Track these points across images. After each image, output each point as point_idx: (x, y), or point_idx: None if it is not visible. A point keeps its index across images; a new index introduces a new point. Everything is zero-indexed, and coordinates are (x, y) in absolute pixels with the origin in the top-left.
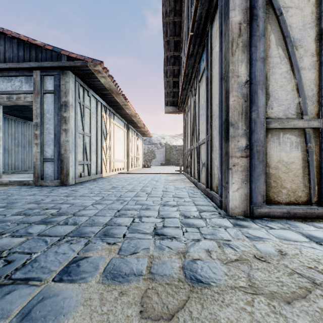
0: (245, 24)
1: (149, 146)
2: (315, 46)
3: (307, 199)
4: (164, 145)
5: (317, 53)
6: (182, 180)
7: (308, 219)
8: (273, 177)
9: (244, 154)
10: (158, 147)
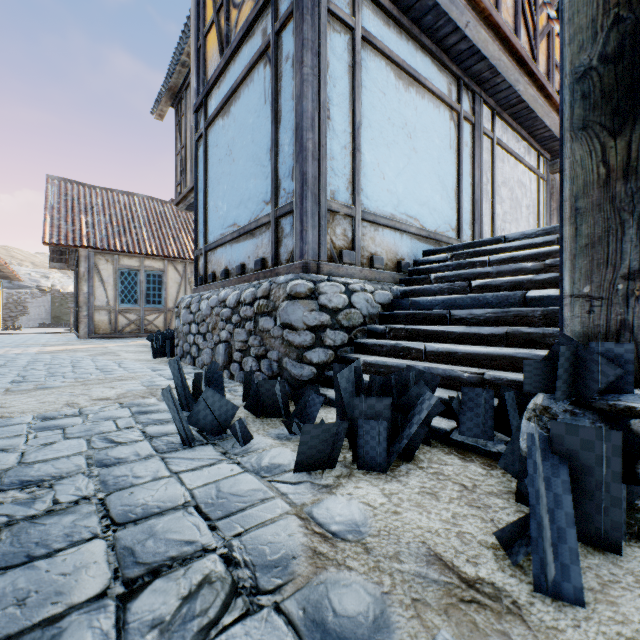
0: (86, 273)
1: (12, 292)
2: (113, 283)
3: (110, 332)
4: (49, 291)
5: (114, 285)
6: (69, 335)
7: (111, 338)
8: (98, 325)
9: (86, 317)
10: (35, 294)
